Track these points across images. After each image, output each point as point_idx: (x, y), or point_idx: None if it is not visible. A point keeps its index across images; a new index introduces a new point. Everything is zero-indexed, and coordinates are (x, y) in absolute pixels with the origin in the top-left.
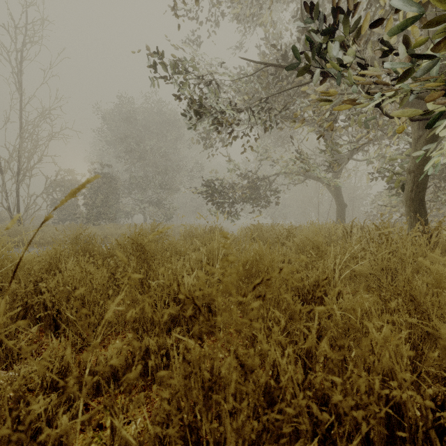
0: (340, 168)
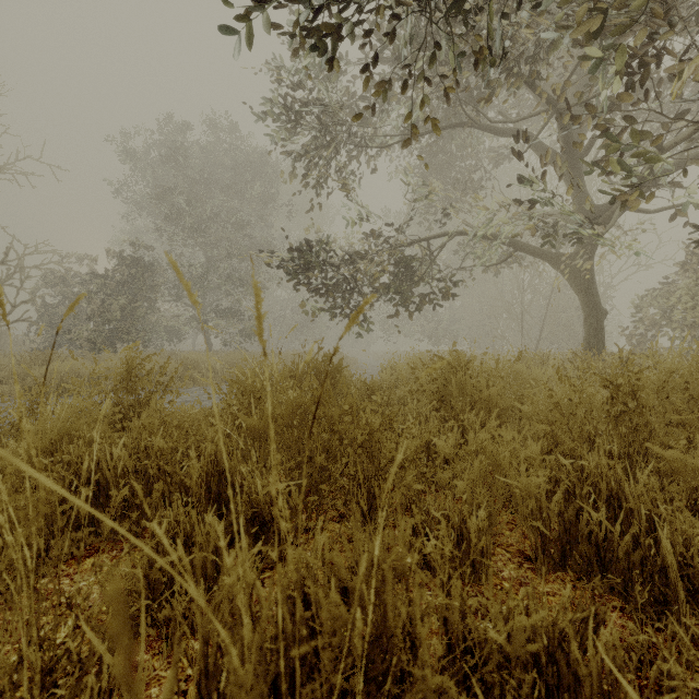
0: (609, 227)
